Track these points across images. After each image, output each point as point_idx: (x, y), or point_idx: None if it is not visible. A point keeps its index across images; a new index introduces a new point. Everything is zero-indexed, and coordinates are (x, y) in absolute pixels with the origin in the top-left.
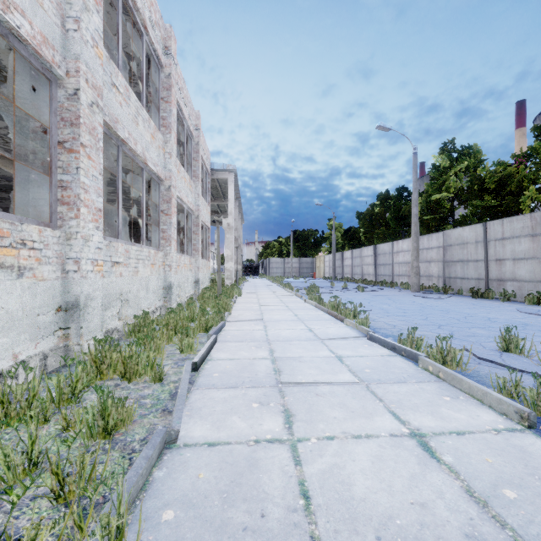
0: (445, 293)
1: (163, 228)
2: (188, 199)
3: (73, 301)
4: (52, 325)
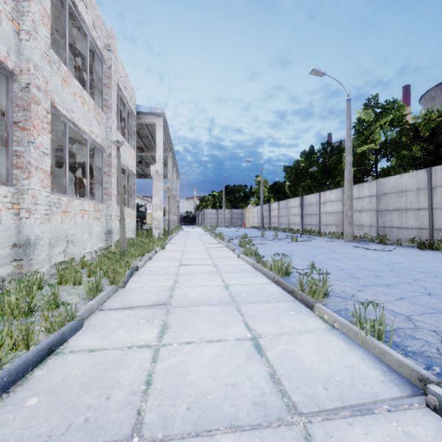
0: (384, 244)
1: (17, 150)
2: (90, 129)
3: None
4: None
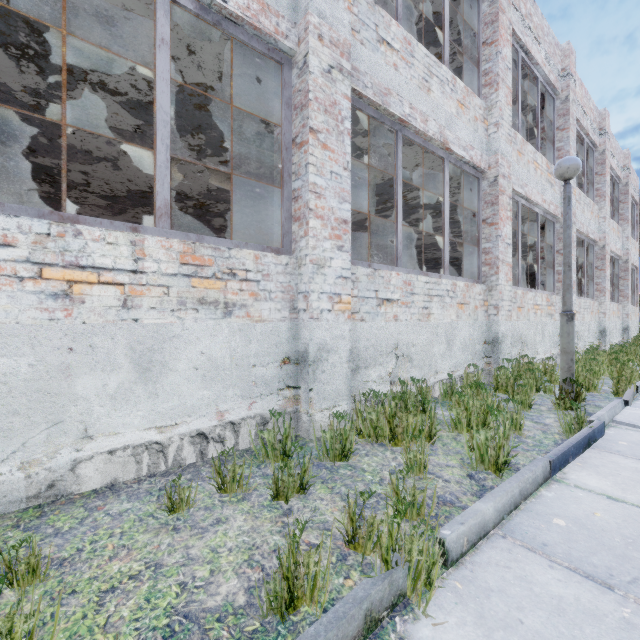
0: None
1: (596, 282)
2: (615, 247)
3: None
4: (557, 343)
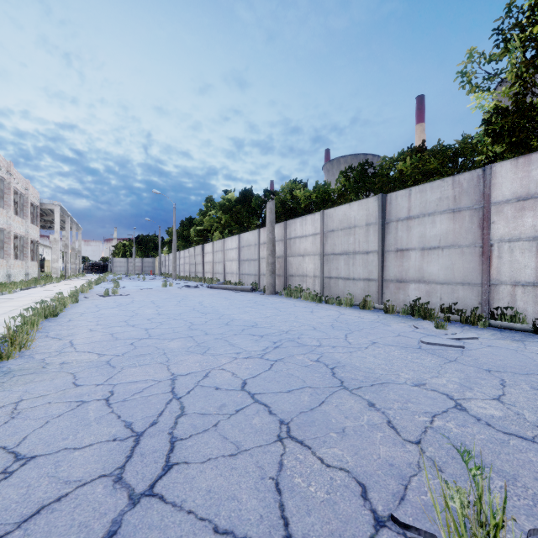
0: (180, 279)
1: (6, 250)
2: (20, 231)
3: None
4: None
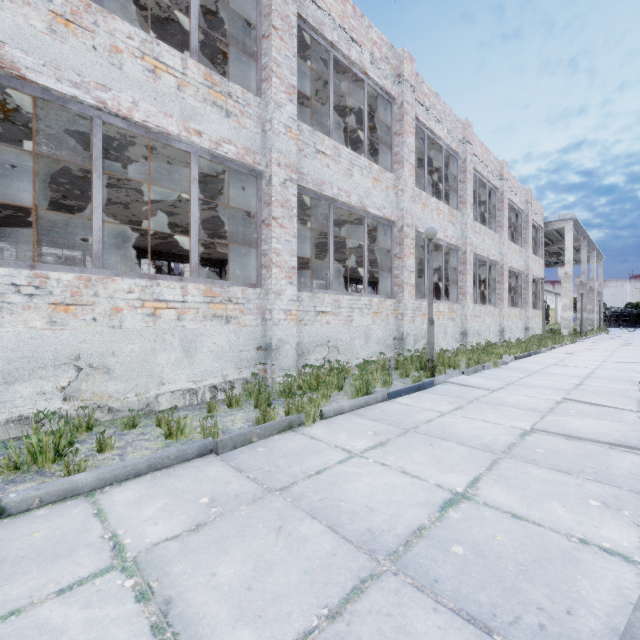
0: None
1: (498, 292)
2: (517, 265)
3: (464, 331)
4: (458, 339)
